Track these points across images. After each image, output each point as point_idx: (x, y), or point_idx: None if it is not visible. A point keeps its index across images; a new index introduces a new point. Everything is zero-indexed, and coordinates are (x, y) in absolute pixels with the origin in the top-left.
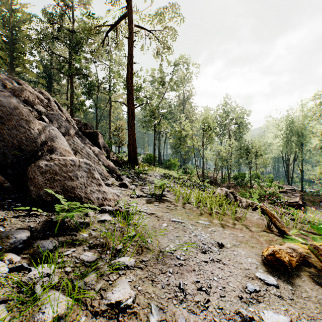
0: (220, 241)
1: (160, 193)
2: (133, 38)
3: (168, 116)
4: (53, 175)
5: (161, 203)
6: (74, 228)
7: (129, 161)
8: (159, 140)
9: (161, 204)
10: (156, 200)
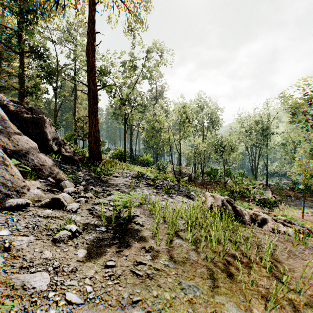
0: None
1: (124, 216)
2: (95, 2)
3: (141, 109)
4: None
5: (123, 249)
6: None
7: (90, 157)
8: (131, 134)
9: (122, 256)
10: (113, 243)
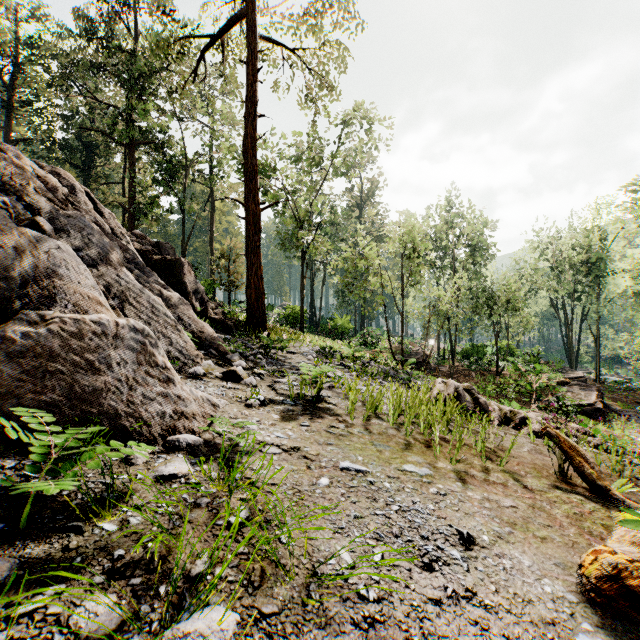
0: (463, 526)
1: (313, 395)
2: (256, 65)
3: (331, 230)
4: (44, 360)
5: (315, 418)
6: (76, 509)
7: (249, 322)
8: (311, 278)
9: (315, 422)
10: (305, 413)
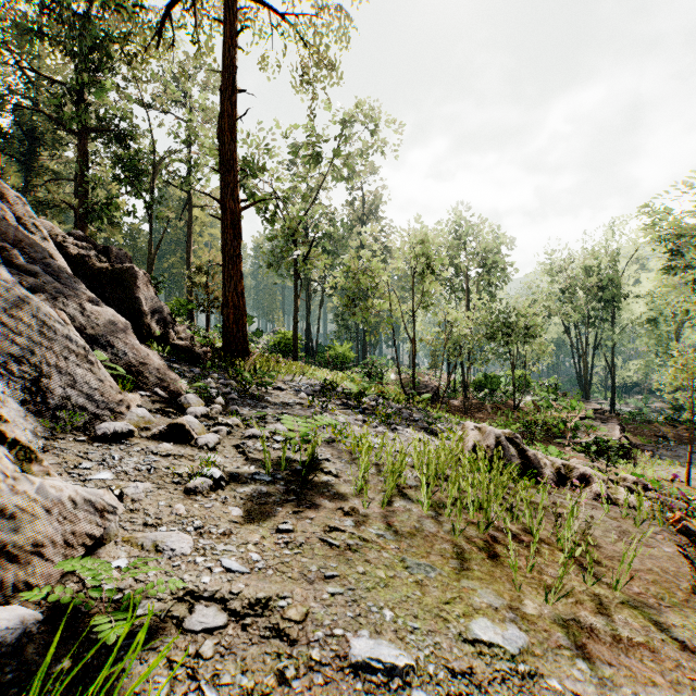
0: None
1: (303, 459)
2: (236, 27)
3: (329, 245)
4: None
5: (304, 509)
6: None
7: (226, 350)
8: (307, 299)
9: (304, 519)
10: (287, 499)
